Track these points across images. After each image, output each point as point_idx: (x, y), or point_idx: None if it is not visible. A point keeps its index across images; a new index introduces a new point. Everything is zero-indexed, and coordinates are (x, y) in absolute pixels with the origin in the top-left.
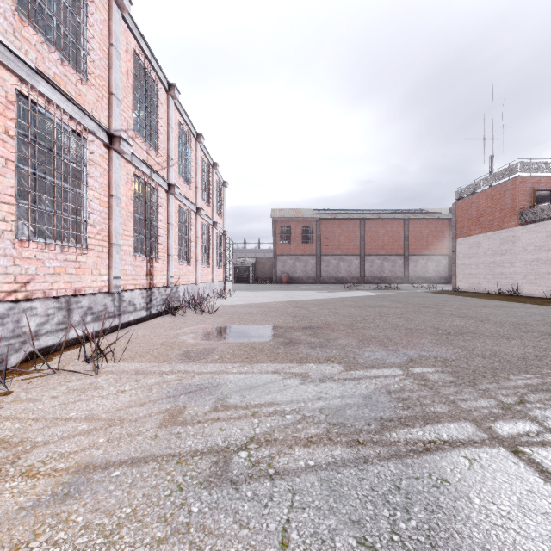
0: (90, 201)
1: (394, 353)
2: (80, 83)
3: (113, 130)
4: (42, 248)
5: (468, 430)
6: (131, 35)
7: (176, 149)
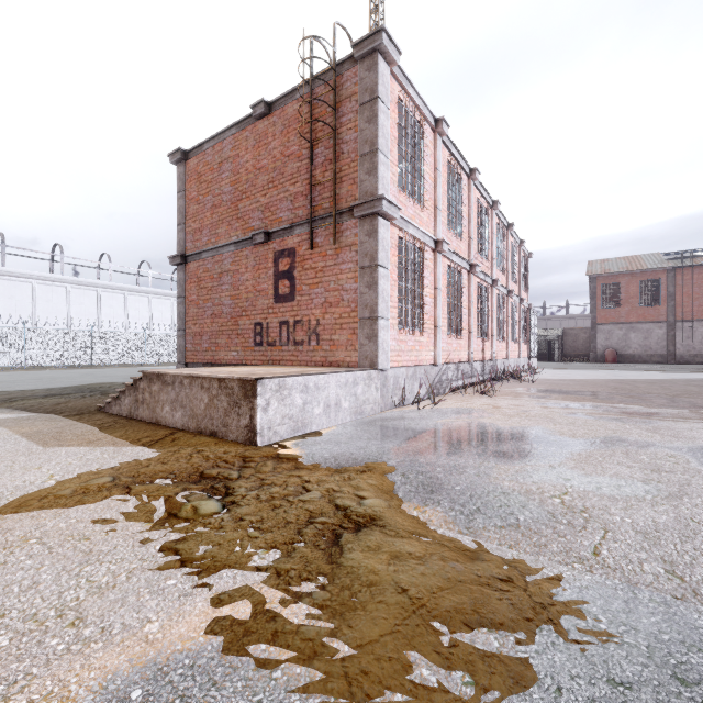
0: (463, 308)
1: (697, 407)
2: (460, 243)
3: (470, 261)
4: (452, 338)
5: (699, 421)
6: (475, 189)
7: (495, 248)
